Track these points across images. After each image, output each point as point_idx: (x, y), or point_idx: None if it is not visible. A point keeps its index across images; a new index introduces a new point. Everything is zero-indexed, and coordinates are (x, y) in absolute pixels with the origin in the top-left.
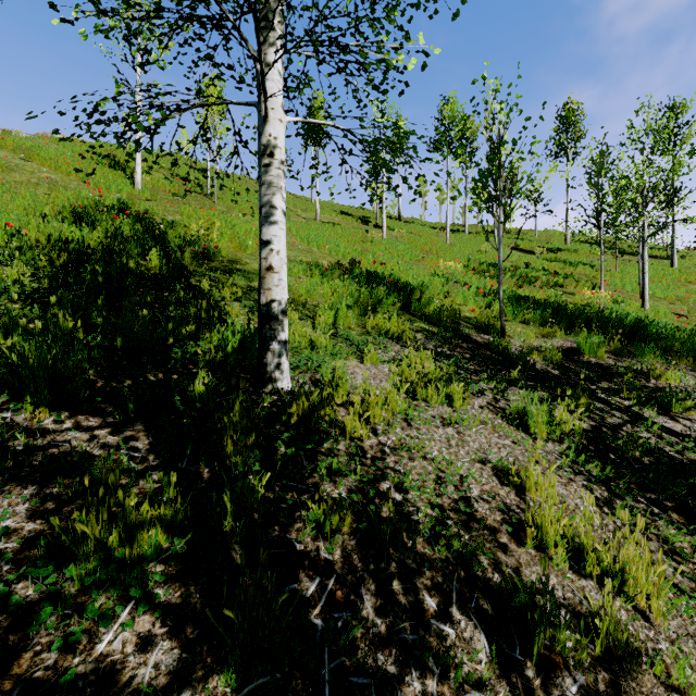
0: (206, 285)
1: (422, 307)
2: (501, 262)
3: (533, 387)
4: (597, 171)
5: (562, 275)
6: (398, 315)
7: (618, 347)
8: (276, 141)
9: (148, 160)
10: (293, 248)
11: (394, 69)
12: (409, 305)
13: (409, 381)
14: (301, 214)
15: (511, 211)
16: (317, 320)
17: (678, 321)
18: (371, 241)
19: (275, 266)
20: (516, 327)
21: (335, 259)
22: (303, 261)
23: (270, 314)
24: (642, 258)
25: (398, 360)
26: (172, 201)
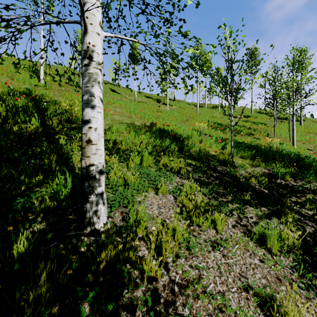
0: (63, 141)
1: (189, 149)
2: (232, 127)
3: (258, 204)
4: (273, 79)
5: (253, 129)
6: (177, 158)
7: (294, 173)
8: (94, 48)
9: (52, 69)
10: (121, 115)
11: (177, 6)
12: (182, 149)
13: (187, 210)
14: (128, 97)
15: (238, 99)
16: (130, 162)
17: (310, 153)
18: (161, 111)
19: (93, 140)
20: (238, 160)
21: (143, 121)
22: (126, 123)
23: (89, 175)
24: (292, 122)
25: (179, 192)
26: (59, 90)
